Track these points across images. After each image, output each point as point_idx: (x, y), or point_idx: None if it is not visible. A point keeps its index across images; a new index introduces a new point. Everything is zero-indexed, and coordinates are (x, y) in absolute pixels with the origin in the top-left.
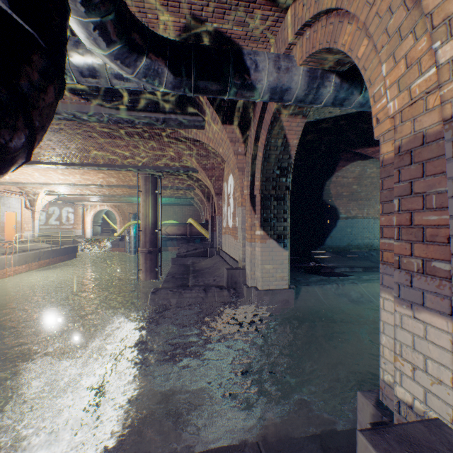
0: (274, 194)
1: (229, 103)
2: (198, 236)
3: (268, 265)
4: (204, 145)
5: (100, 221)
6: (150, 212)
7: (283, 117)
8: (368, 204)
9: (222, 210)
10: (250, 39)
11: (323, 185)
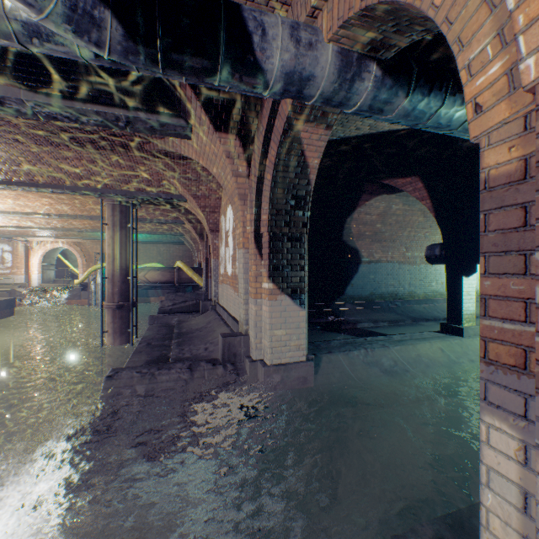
0: (287, 232)
1: (225, 101)
2: (189, 283)
3: (280, 330)
4: (193, 164)
5: (53, 264)
6: (120, 253)
7: (301, 124)
8: (393, 246)
9: (219, 252)
10: (254, 1)
11: (344, 222)
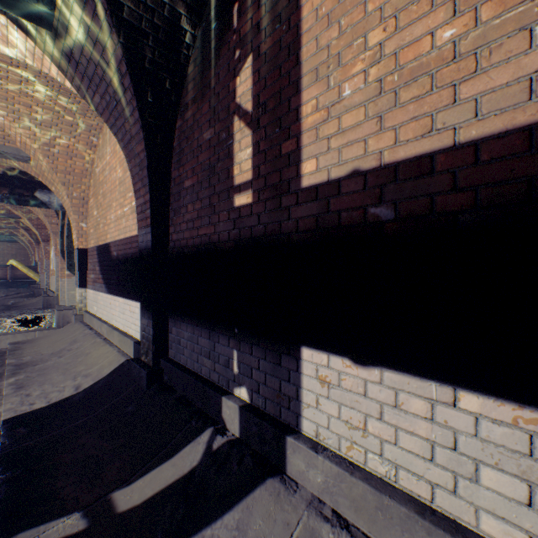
0: None
1: None
2: (25, 279)
3: (74, 291)
4: None
5: None
6: None
7: None
8: None
9: (51, 255)
10: None
11: None
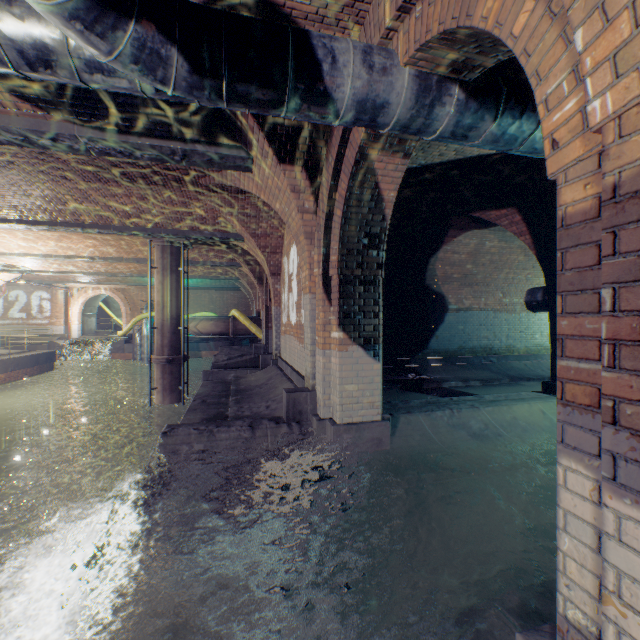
0: (359, 275)
1: (290, 129)
2: (246, 335)
3: (351, 384)
4: (252, 199)
5: (94, 313)
6: (170, 300)
7: (375, 154)
8: (486, 290)
9: (281, 298)
10: (323, 22)
11: (427, 263)
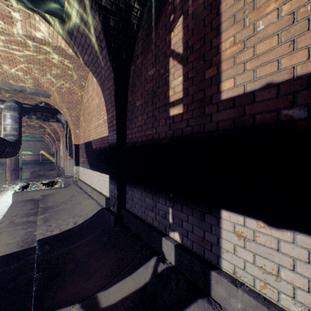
0: None
1: None
2: (48, 161)
3: (72, 167)
4: None
5: None
6: None
7: None
8: None
9: (60, 148)
10: None
11: None
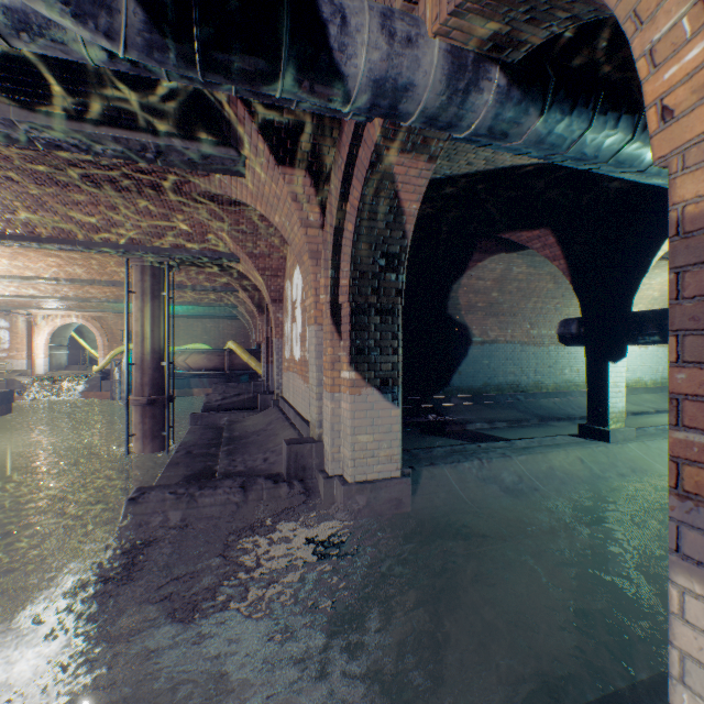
0: (375, 303)
1: (290, 123)
2: (245, 370)
3: (365, 435)
4: (249, 212)
5: (65, 345)
6: (152, 331)
7: (394, 155)
8: (513, 321)
9: (284, 329)
10: None
11: (449, 290)
